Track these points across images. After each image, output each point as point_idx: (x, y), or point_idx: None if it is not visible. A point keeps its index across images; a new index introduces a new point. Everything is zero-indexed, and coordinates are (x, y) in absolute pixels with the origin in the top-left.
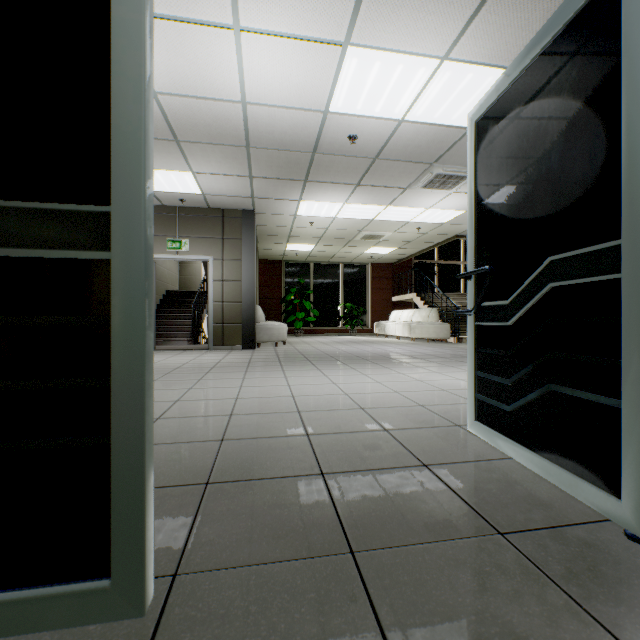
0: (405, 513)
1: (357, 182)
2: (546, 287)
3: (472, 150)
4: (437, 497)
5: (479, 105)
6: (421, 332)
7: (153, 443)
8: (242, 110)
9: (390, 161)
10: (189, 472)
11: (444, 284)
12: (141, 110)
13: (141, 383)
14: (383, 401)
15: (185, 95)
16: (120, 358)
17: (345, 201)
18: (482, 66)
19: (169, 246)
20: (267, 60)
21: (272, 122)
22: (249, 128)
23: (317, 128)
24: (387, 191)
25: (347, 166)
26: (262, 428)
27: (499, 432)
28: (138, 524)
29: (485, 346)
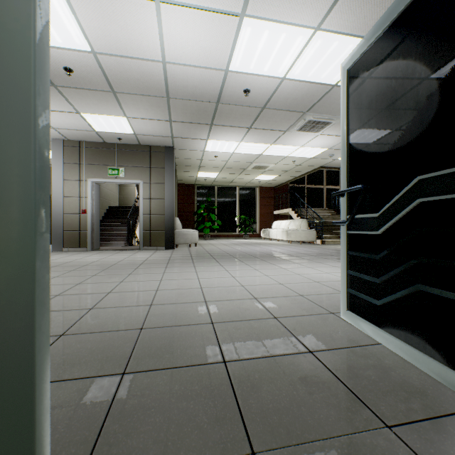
0: (299, 404)
1: (249, 126)
2: (414, 202)
3: (345, 92)
4: (325, 385)
5: (351, 55)
6: (295, 236)
7: (49, 361)
8: (163, 68)
9: (274, 110)
10: (109, 361)
11: (311, 202)
12: (30, 7)
13: (30, 302)
14: (271, 292)
15: (118, 55)
16: (5, 275)
17: (241, 140)
18: (345, 36)
19: (110, 173)
20: (181, 27)
21: (186, 78)
22: (168, 83)
23: (220, 83)
24: (271, 133)
25: (242, 113)
26: (175, 317)
27: (369, 321)
28: (26, 454)
29: (356, 250)
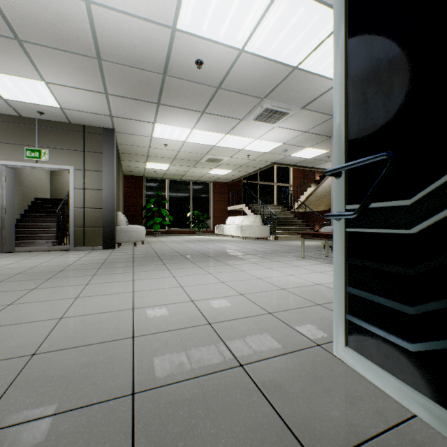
0: None
1: (203, 110)
2: None
3: (342, 22)
4: None
5: None
6: (250, 232)
7: None
8: (87, 11)
9: (230, 92)
10: None
11: (263, 198)
12: None
13: None
14: (231, 309)
15: None
16: None
17: (193, 127)
18: (313, 0)
19: (28, 155)
20: None
21: (121, 32)
22: (97, 36)
23: (166, 47)
24: (227, 121)
25: (194, 93)
26: (66, 384)
27: (390, 372)
28: None
29: (363, 258)
